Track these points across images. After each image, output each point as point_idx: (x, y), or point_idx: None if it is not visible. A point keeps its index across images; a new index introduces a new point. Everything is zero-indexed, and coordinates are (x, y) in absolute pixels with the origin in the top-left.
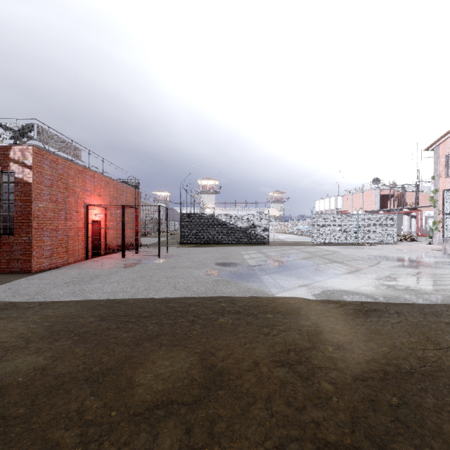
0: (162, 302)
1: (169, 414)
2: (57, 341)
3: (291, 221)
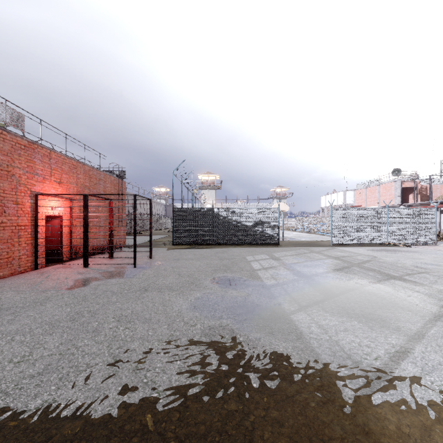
0: None
1: None
2: None
3: (296, 218)
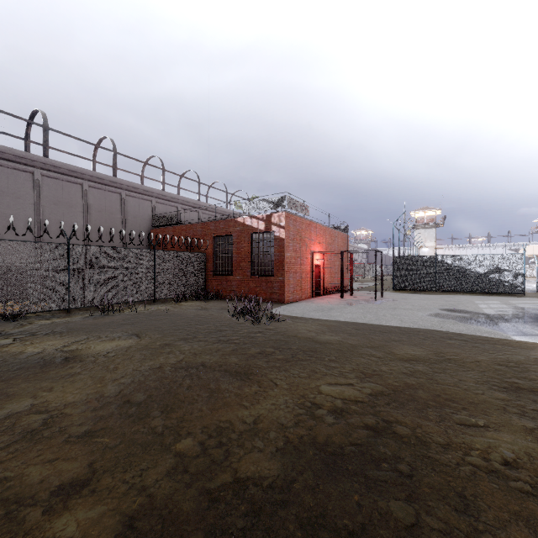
0: (394, 327)
1: (418, 363)
2: (338, 334)
3: None
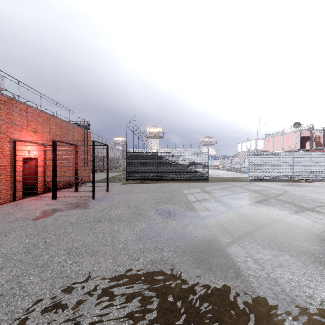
0: None
1: None
2: None
3: (220, 159)
